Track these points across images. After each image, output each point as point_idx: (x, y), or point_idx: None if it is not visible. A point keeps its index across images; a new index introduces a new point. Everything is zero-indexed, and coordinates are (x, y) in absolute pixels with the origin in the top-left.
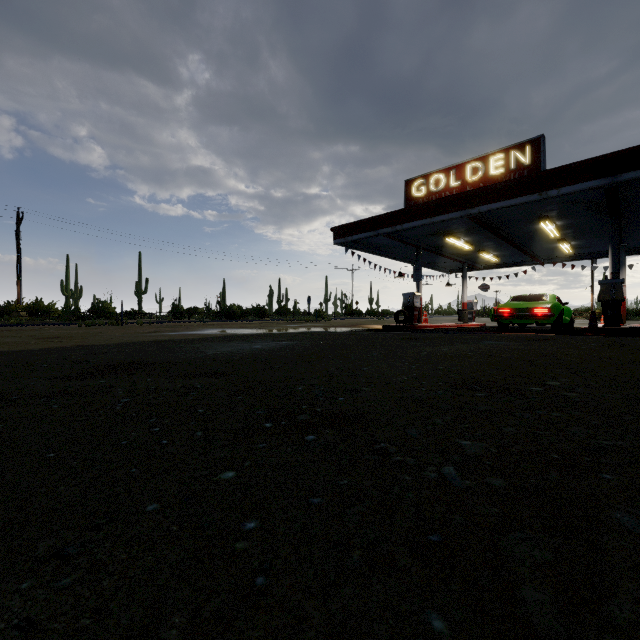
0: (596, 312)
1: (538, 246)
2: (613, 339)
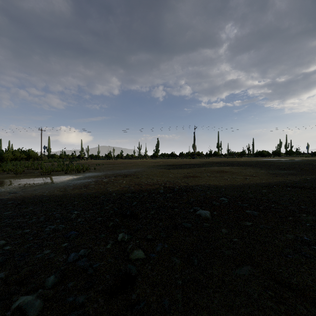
0: None
1: None
2: None
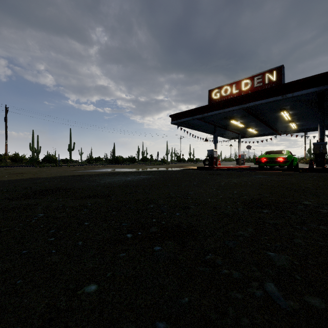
0: (307, 160)
1: (278, 125)
2: (325, 174)
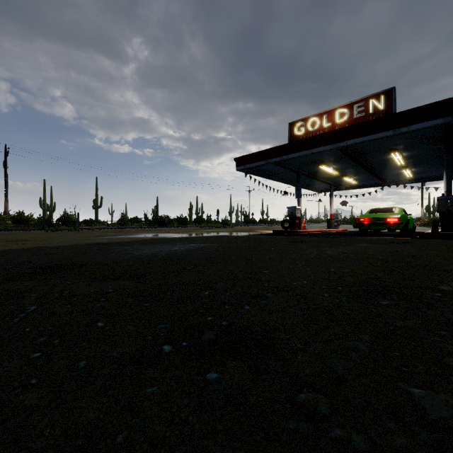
0: (425, 221)
1: (387, 172)
2: None
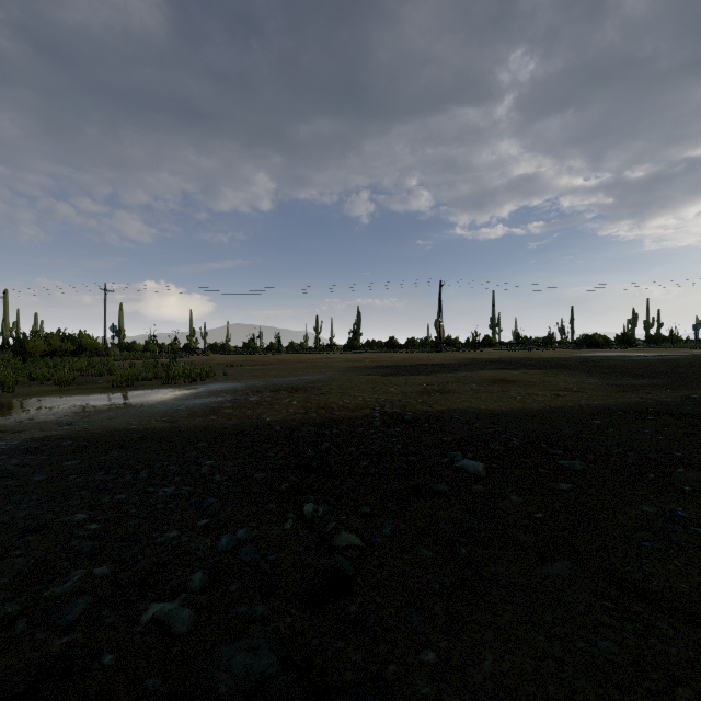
0: None
1: None
2: None
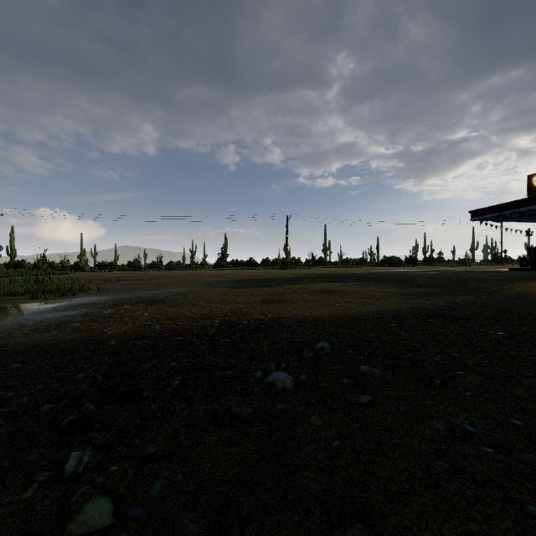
0: None
1: None
2: None
